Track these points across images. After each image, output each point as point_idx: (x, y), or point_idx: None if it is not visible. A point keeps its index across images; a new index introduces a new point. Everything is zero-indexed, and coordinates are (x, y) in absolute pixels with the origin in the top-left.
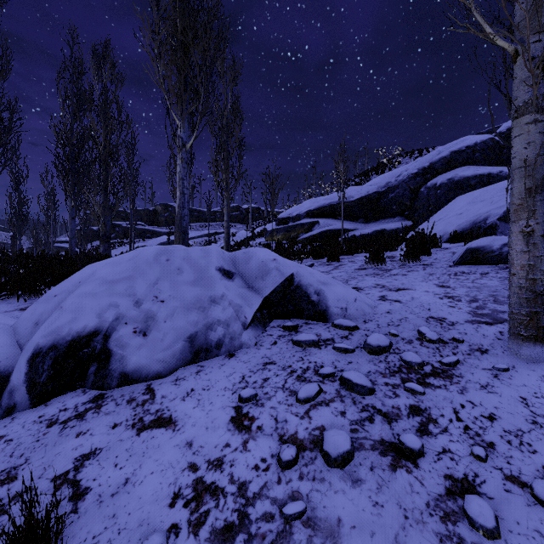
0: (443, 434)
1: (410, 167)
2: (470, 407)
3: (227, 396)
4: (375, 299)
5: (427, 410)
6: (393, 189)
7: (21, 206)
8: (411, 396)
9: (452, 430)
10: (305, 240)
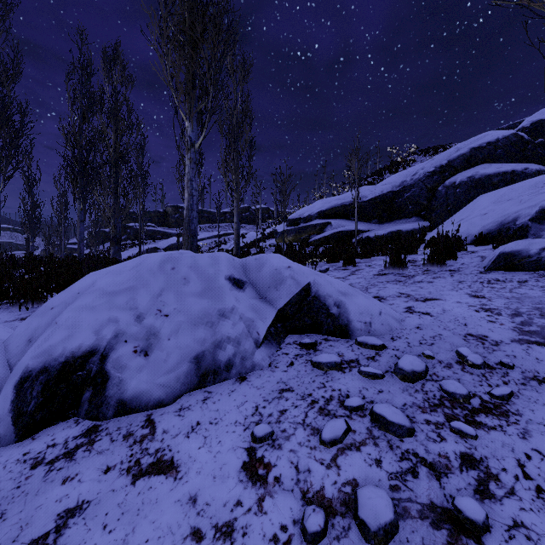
0: (510, 498)
1: (427, 165)
2: (538, 459)
3: (238, 433)
4: (401, 311)
5: (484, 462)
6: (408, 188)
7: (34, 208)
8: (461, 440)
9: (521, 492)
10: (317, 242)
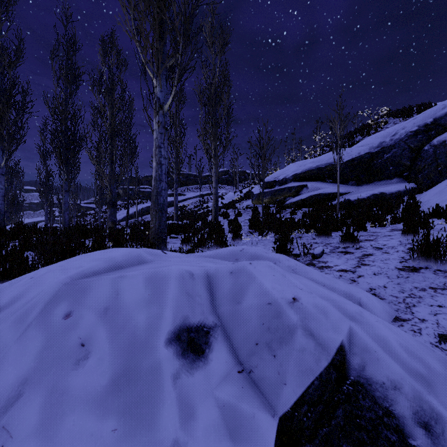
0: None
1: (408, 124)
2: None
3: None
4: None
5: None
6: (388, 148)
7: (47, 177)
8: None
9: None
10: (293, 205)
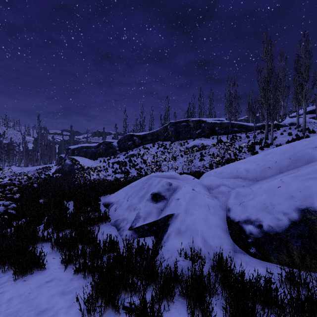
0: None
1: None
2: None
3: None
4: None
5: None
6: None
7: None
8: None
9: None
10: None
